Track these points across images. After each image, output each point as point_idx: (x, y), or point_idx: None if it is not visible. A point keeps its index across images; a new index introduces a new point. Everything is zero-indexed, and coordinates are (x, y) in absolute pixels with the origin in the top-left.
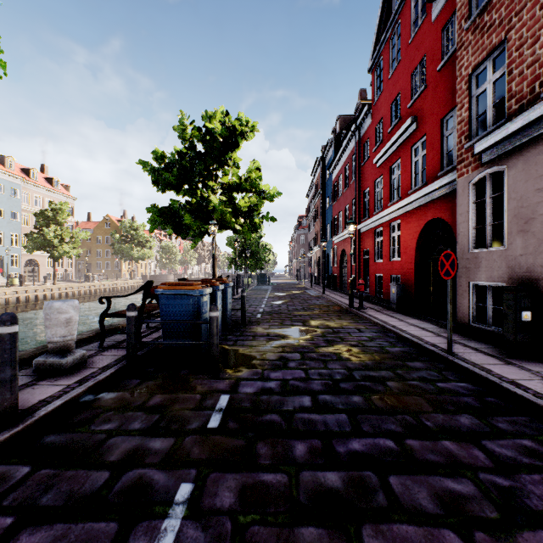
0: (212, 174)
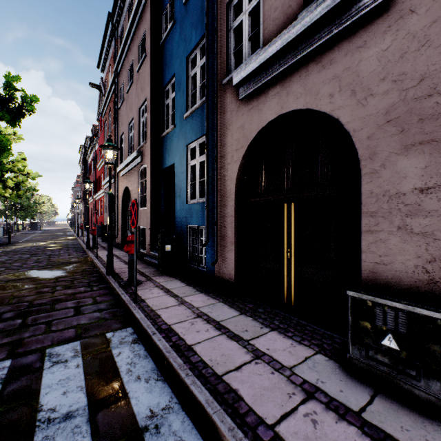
0: None
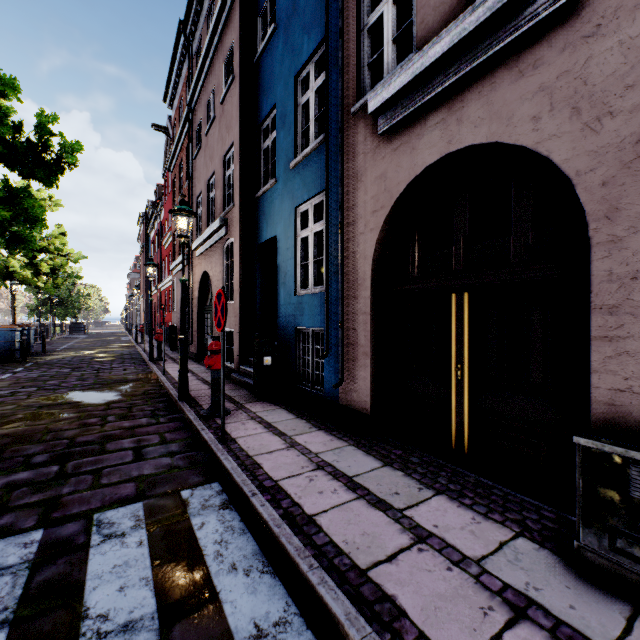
0: None
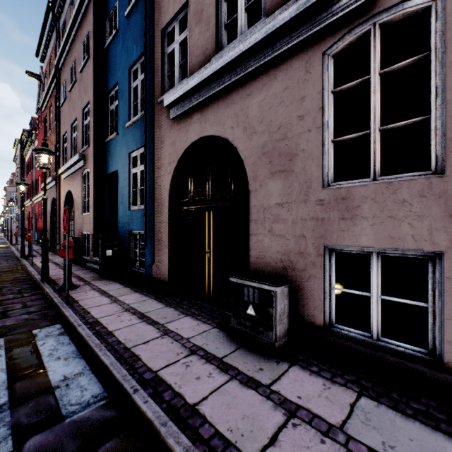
0: None
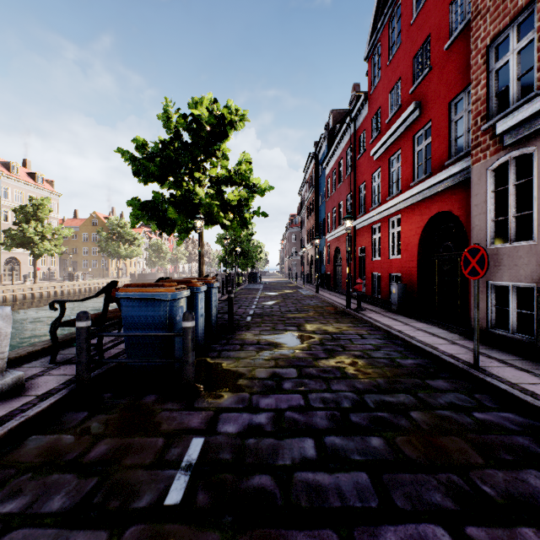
0: (199, 166)
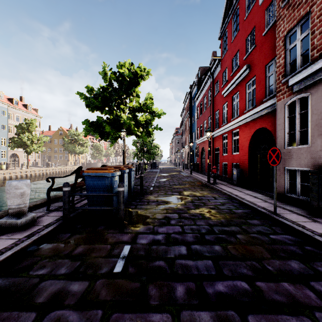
0: (123, 101)
